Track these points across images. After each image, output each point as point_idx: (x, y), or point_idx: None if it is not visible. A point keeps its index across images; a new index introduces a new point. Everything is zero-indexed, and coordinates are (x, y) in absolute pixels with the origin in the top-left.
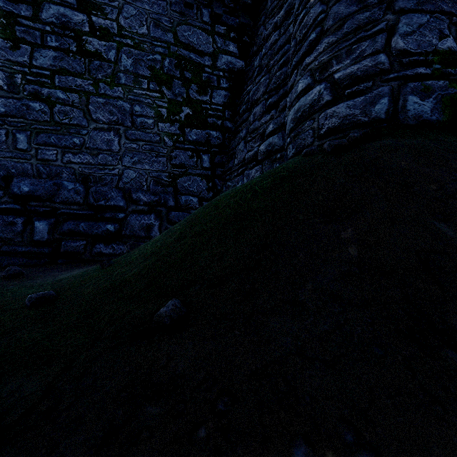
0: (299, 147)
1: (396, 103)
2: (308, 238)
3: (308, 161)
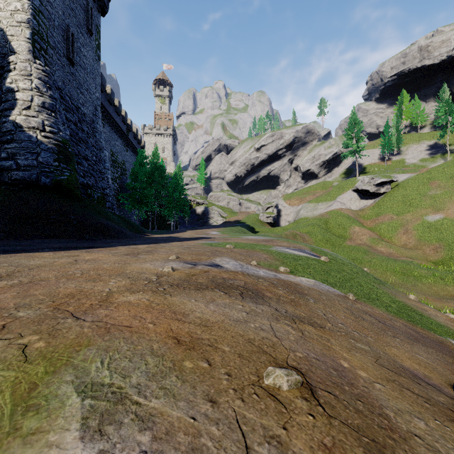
0: (2, 181)
1: (39, 177)
2: (2, 212)
3: (4, 192)
